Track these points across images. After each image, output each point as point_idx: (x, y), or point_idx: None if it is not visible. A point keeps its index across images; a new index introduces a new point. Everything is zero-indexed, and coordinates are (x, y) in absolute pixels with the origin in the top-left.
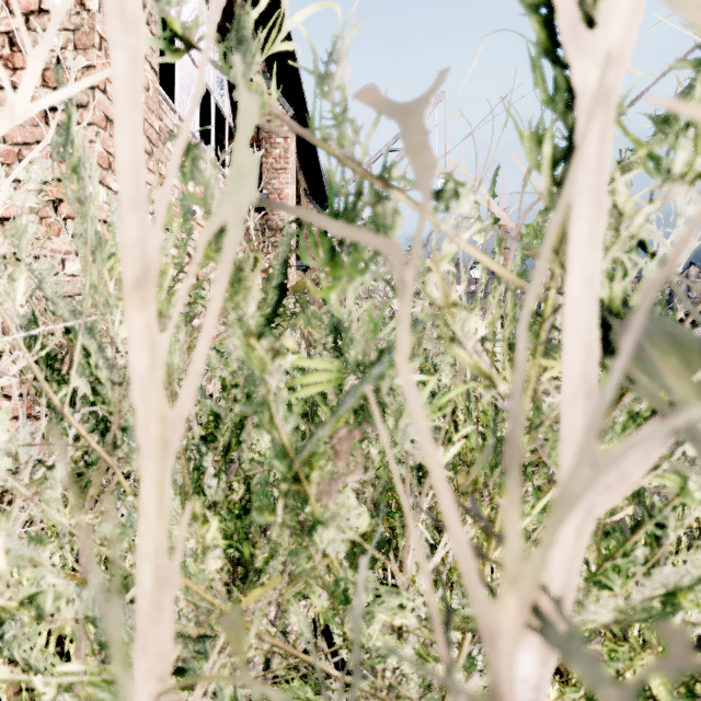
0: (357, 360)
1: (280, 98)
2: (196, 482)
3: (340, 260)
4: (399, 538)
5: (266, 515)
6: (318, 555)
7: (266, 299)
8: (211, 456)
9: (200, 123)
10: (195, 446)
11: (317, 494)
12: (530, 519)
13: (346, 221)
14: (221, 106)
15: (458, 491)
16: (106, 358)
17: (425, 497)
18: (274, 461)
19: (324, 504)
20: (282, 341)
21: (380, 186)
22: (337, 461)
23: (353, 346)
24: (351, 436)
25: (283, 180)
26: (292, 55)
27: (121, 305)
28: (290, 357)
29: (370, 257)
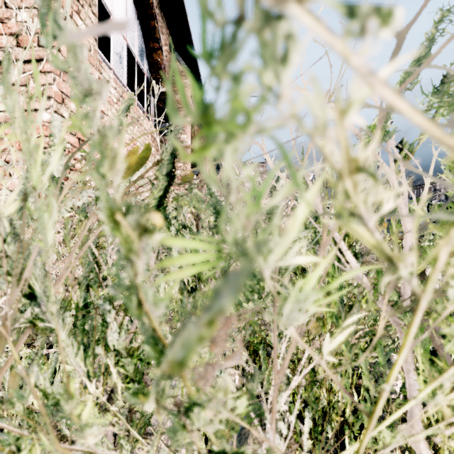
0: (236, 239)
1: (181, 61)
2: (100, 335)
3: (214, 112)
4: (262, 363)
5: (141, 397)
6: (195, 432)
7: (158, 185)
8: (114, 312)
9: (129, 78)
10: (100, 305)
11: (192, 378)
12: (414, 403)
13: (223, 60)
14: (142, 66)
15: (307, 332)
16: (16, 234)
17: (284, 339)
18: (145, 347)
19: (200, 387)
20: (148, 216)
21: (269, 2)
22: (214, 347)
23: (231, 222)
24: (228, 322)
25: (182, 115)
26: (189, 33)
27: (4, 183)
28: (158, 235)
29: (254, 106)
